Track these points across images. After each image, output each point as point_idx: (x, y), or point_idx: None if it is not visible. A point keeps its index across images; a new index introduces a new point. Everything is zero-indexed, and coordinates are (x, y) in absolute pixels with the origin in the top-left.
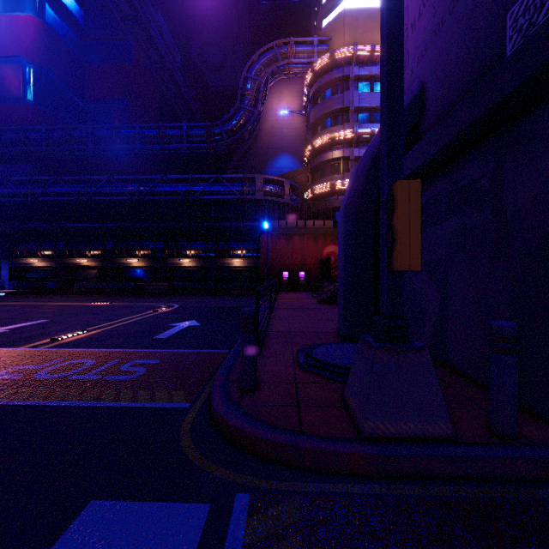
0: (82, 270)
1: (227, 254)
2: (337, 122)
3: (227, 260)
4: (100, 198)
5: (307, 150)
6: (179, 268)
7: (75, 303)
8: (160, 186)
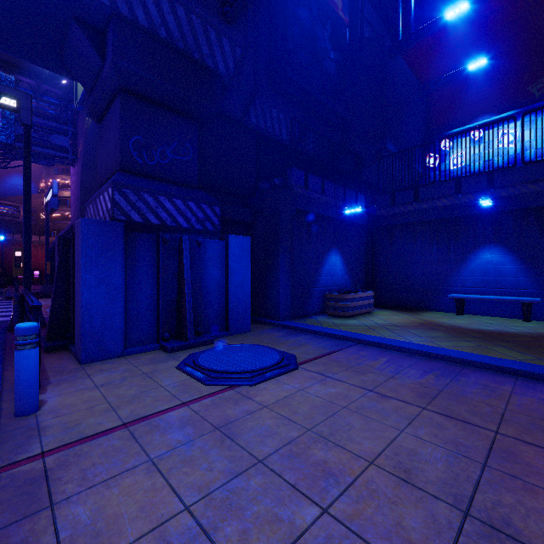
0: None
1: None
2: (68, 172)
3: None
4: None
5: (42, 183)
6: None
7: None
8: None
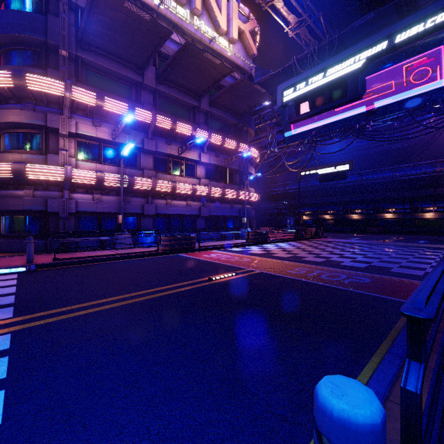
0: (325, 221)
1: (420, 210)
2: None
3: (420, 214)
4: (338, 185)
5: None
6: (383, 219)
7: (346, 234)
8: (372, 174)
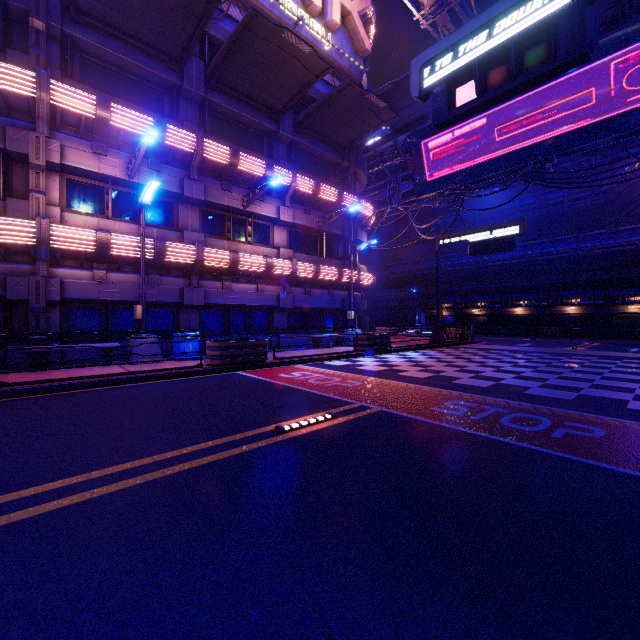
0: (473, 317)
1: (620, 301)
2: None
3: (621, 307)
4: (493, 264)
5: None
6: (562, 315)
7: (508, 338)
8: (545, 247)
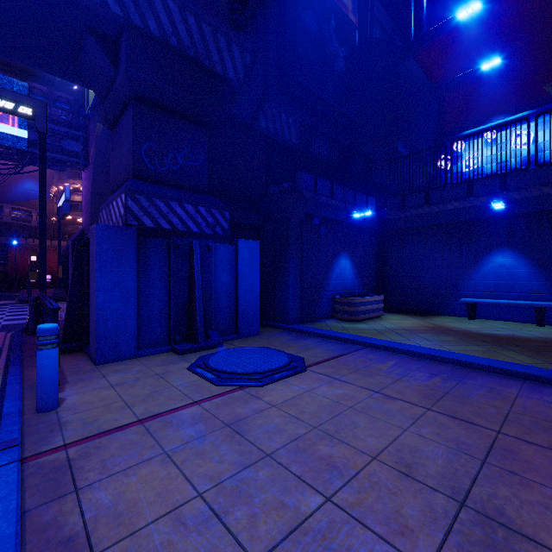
0: None
1: None
2: (78, 176)
3: None
4: None
5: (53, 188)
6: None
7: None
8: None
